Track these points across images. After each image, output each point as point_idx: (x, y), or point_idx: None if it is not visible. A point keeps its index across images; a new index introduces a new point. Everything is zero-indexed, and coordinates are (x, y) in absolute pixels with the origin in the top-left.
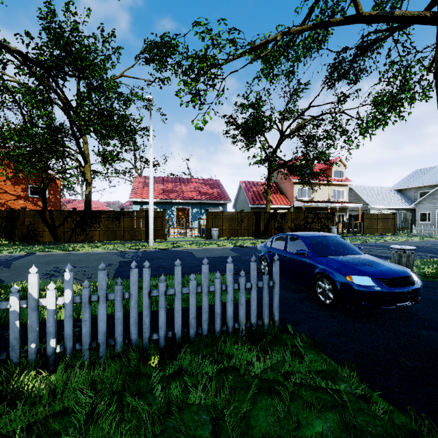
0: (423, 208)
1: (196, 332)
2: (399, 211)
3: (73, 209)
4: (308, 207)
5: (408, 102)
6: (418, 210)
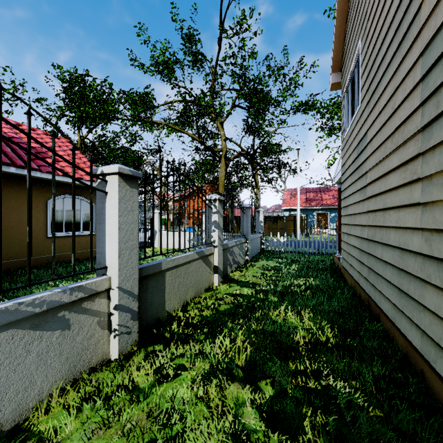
0: None
1: (317, 253)
2: None
3: (251, 215)
4: None
5: None
6: None
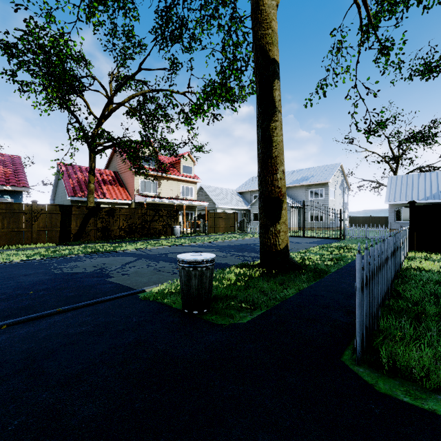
0: (256, 209)
1: None
2: (240, 212)
3: None
4: (154, 203)
5: (241, 98)
6: (253, 210)
